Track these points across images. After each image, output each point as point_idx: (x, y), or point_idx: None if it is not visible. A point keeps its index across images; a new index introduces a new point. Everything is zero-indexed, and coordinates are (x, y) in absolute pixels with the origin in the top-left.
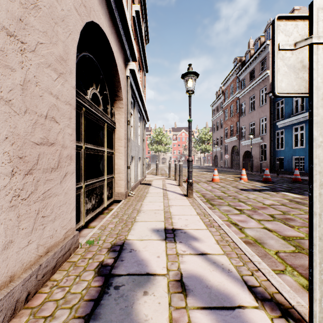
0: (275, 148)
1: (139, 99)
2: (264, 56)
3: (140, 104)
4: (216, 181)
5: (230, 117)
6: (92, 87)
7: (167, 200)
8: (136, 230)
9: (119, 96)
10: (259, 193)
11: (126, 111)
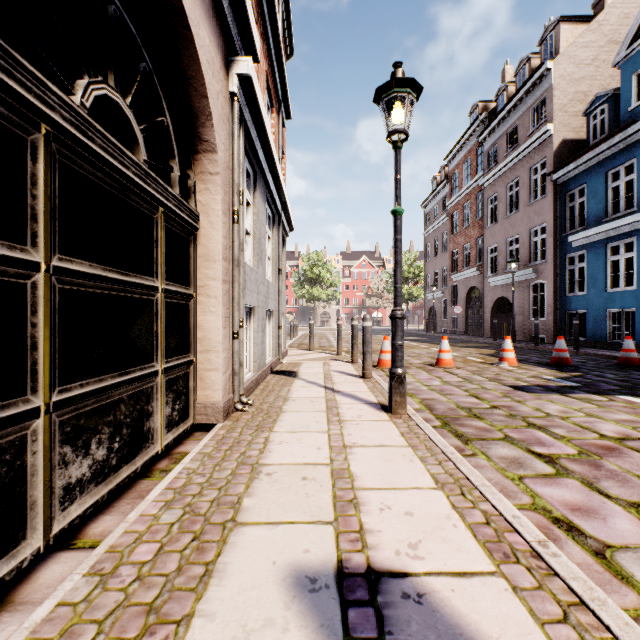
0: (566, 291)
1: (267, 170)
2: (540, 95)
3: (270, 184)
4: (446, 365)
5: (463, 229)
6: (99, 77)
7: (339, 423)
8: (229, 584)
9: (206, 141)
10: (563, 397)
11: (229, 187)
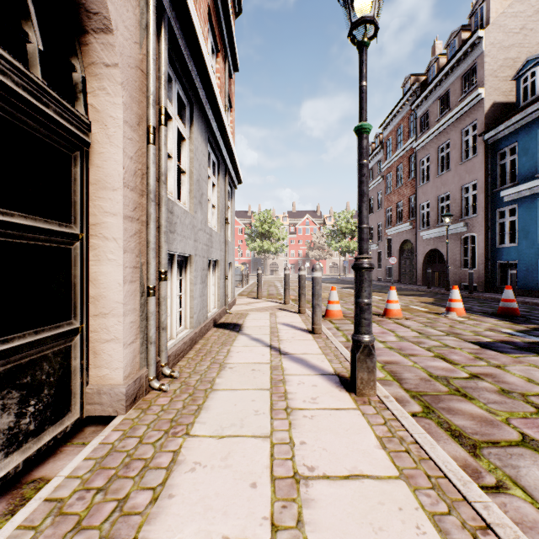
0: (497, 242)
1: (207, 107)
2: (471, 63)
3: (212, 124)
4: (394, 315)
5: (397, 188)
6: None
7: (287, 416)
8: None
9: (95, 13)
10: None
11: (141, 95)
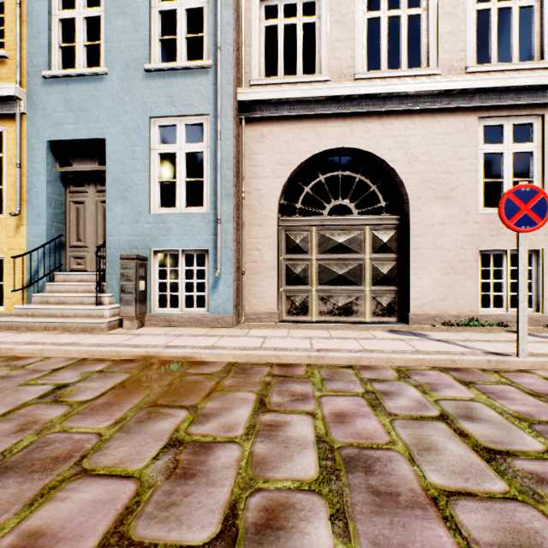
0: None
1: None
2: None
3: None
4: None
5: None
6: None
7: None
8: None
9: None
10: None
11: None
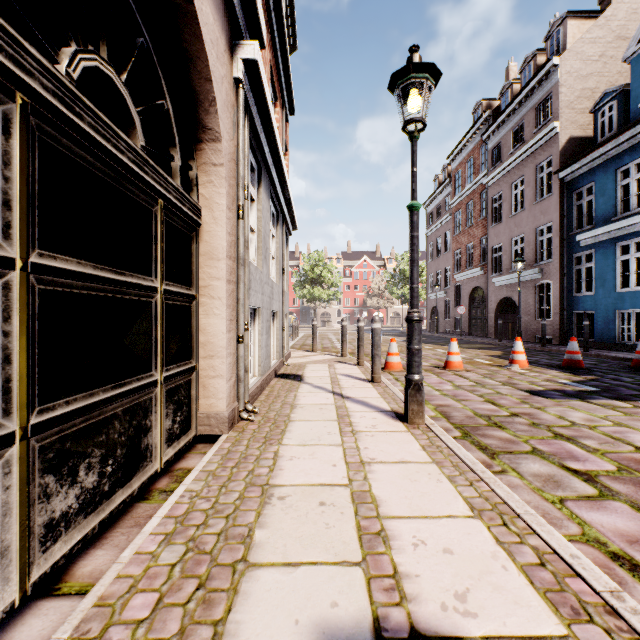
0: (573, 291)
1: (271, 165)
2: (546, 92)
3: (274, 180)
4: (455, 368)
5: (466, 228)
6: (89, 46)
7: (353, 435)
8: None
9: (210, 129)
10: (585, 403)
11: (233, 180)
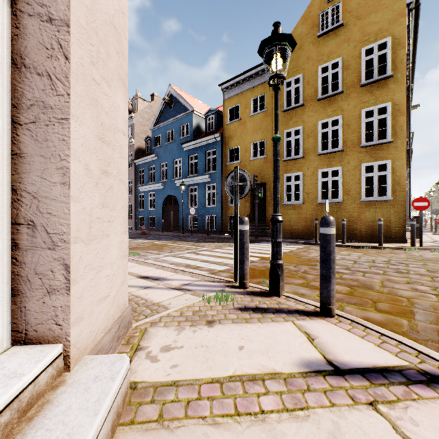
0: (139, 208)
1: None
2: (130, 125)
3: None
4: None
5: None
6: None
7: None
8: None
9: None
10: None
11: None
